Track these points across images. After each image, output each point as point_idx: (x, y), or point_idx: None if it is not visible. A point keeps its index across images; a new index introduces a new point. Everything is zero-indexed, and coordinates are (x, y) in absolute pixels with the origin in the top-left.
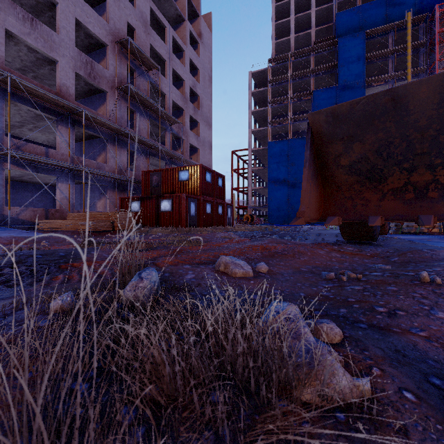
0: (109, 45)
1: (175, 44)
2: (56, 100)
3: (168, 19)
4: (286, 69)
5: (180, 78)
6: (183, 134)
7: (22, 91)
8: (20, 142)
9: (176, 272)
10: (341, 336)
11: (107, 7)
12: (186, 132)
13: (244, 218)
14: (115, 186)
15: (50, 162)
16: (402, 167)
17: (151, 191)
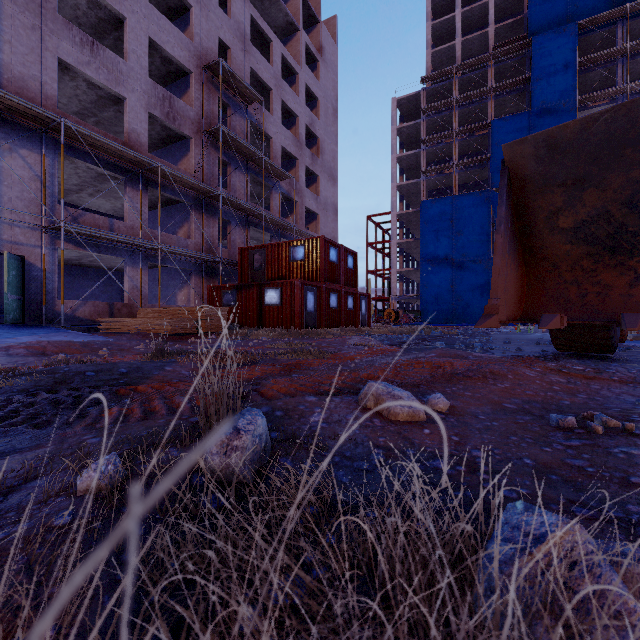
0: (193, 72)
1: (284, 64)
2: (123, 153)
3: (275, 29)
4: (449, 91)
5: (291, 113)
6: (296, 194)
7: (80, 142)
8: (77, 212)
9: (294, 408)
10: None
11: (192, 19)
12: (301, 191)
13: (385, 315)
14: (202, 270)
15: (116, 238)
16: None
17: (251, 277)
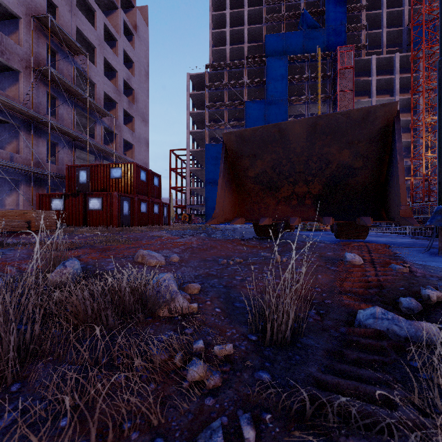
0: (22, 18)
1: (106, 31)
2: None
3: (99, 2)
4: (223, 77)
5: (112, 68)
6: (116, 129)
7: None
8: None
9: (99, 264)
10: (198, 290)
11: None
12: (120, 127)
13: (182, 218)
14: (31, 180)
15: None
16: (289, 181)
17: (78, 188)
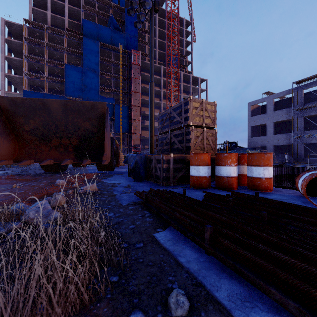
0: None
1: None
2: None
3: None
4: (43, 36)
5: None
6: None
7: None
8: None
9: None
10: None
11: None
12: None
13: None
14: None
15: None
16: (56, 136)
17: None
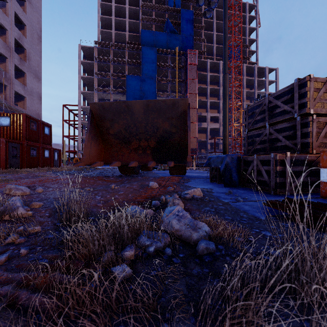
0: None
1: None
2: None
3: None
4: (109, 53)
5: (2, 25)
6: (6, 81)
7: None
8: None
9: None
10: (39, 205)
11: None
12: (10, 80)
13: (74, 161)
14: None
15: None
16: (136, 138)
17: None
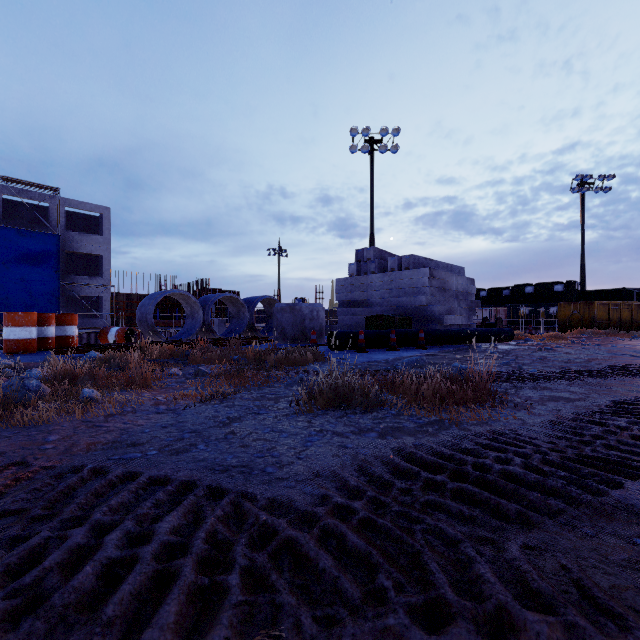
0: None
1: None
2: None
3: None
4: None
5: None
6: None
7: None
8: None
9: None
10: None
11: None
12: None
13: None
14: None
15: None
16: None
17: None
